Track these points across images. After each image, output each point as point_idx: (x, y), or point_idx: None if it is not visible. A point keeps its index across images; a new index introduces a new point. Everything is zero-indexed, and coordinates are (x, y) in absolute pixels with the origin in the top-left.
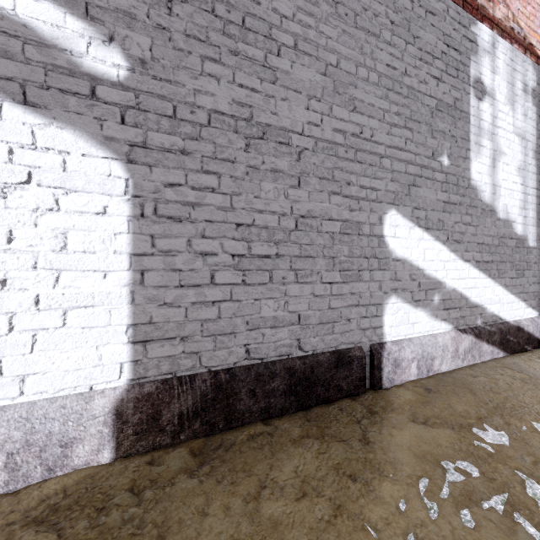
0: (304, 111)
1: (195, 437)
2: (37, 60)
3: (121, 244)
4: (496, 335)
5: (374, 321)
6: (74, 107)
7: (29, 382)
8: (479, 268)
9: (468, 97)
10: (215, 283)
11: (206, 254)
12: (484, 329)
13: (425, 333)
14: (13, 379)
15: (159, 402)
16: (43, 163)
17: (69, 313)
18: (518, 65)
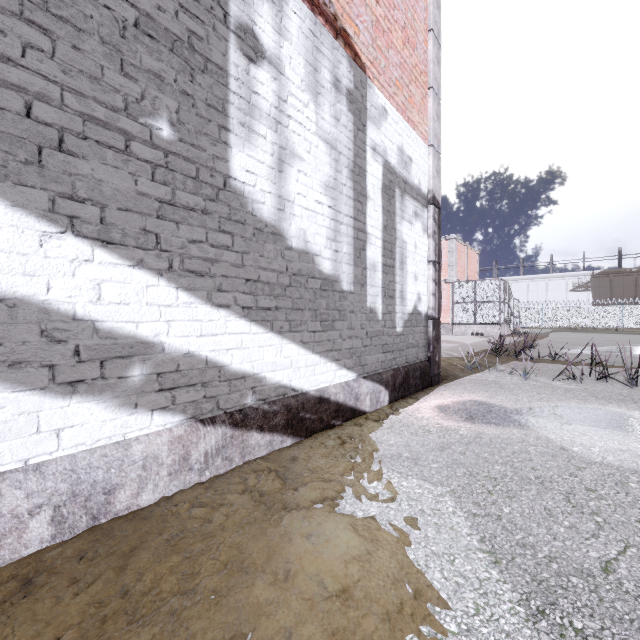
0: None
1: None
2: None
3: None
4: (279, 416)
5: None
6: None
7: None
8: (250, 318)
9: (225, 45)
10: None
11: None
12: (257, 410)
13: (101, 442)
14: None
15: None
16: None
17: None
18: (325, 47)
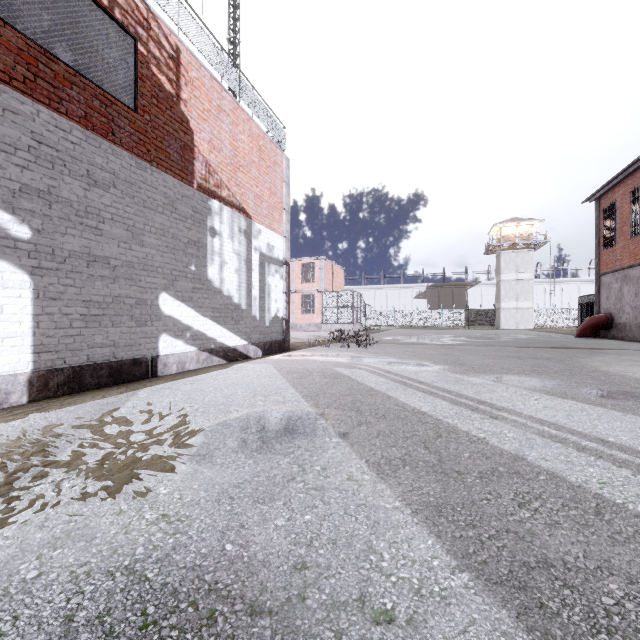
0: (117, 248)
1: (65, 394)
2: None
3: (29, 310)
4: (221, 352)
5: (154, 345)
6: (7, 252)
7: None
8: (213, 320)
9: (207, 236)
10: (73, 327)
11: (68, 314)
12: (215, 350)
13: (182, 351)
14: None
15: (48, 378)
16: None
17: (5, 340)
18: (236, 219)
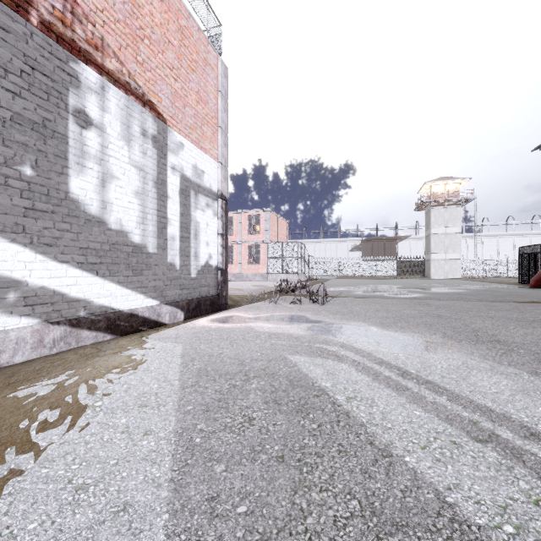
0: None
1: None
2: None
3: None
4: (102, 322)
5: None
6: None
7: None
8: (83, 269)
9: (66, 122)
10: None
11: None
12: (87, 319)
13: None
14: None
15: None
16: None
17: None
18: (136, 113)
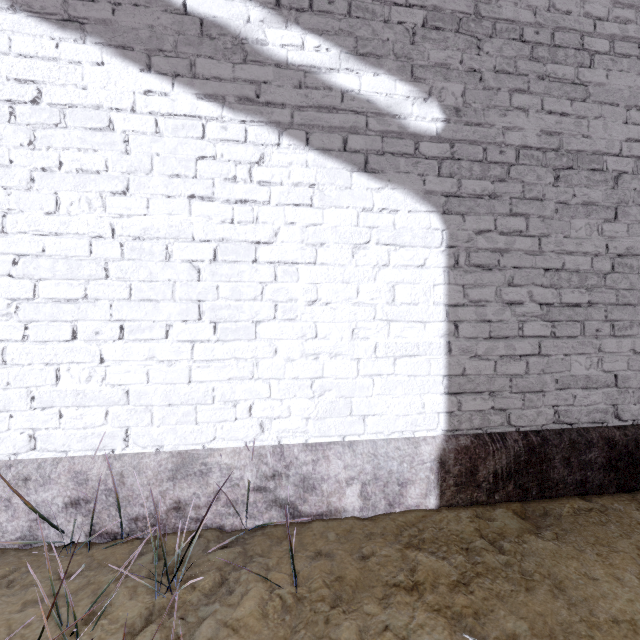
0: (621, 127)
1: (508, 500)
2: (375, 130)
3: (438, 295)
4: None
5: None
6: (402, 167)
7: (369, 422)
8: None
9: None
10: (522, 336)
11: (513, 303)
12: None
13: None
14: (359, 418)
15: (475, 457)
16: (379, 223)
17: (398, 361)
18: None
